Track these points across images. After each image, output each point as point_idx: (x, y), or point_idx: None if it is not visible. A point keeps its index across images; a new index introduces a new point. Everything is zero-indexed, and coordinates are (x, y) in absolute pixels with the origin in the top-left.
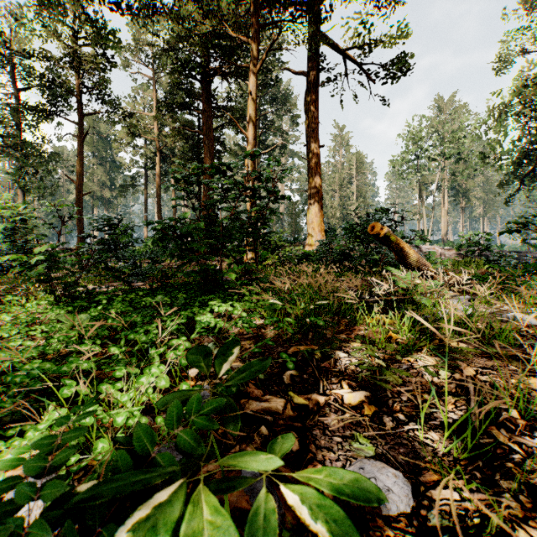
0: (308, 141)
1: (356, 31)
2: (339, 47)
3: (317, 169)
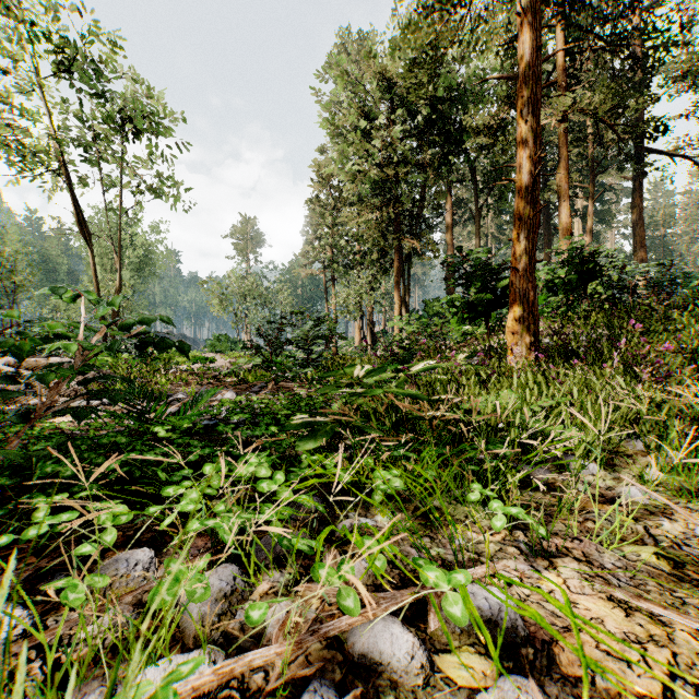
0: (633, 226)
1: (677, 142)
2: (663, 151)
3: (641, 244)
